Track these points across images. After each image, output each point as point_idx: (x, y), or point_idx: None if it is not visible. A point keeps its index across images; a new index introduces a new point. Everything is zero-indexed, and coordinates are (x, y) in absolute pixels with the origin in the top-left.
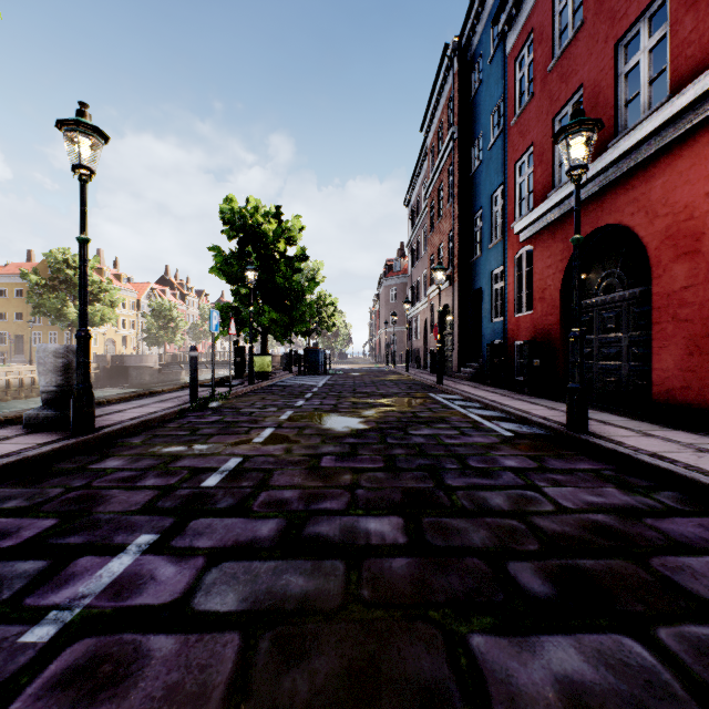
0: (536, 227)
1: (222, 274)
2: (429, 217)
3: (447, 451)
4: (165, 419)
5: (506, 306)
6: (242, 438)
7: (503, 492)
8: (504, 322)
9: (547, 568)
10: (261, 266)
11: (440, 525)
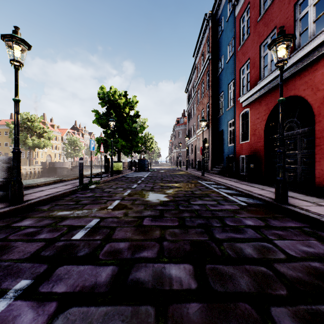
0: (251, 99)
1: (98, 123)
2: (197, 97)
3: (212, 214)
4: (64, 195)
5: (235, 138)
6: (102, 206)
7: (250, 243)
8: (234, 146)
9: (300, 315)
10: (117, 120)
11: (217, 271)
